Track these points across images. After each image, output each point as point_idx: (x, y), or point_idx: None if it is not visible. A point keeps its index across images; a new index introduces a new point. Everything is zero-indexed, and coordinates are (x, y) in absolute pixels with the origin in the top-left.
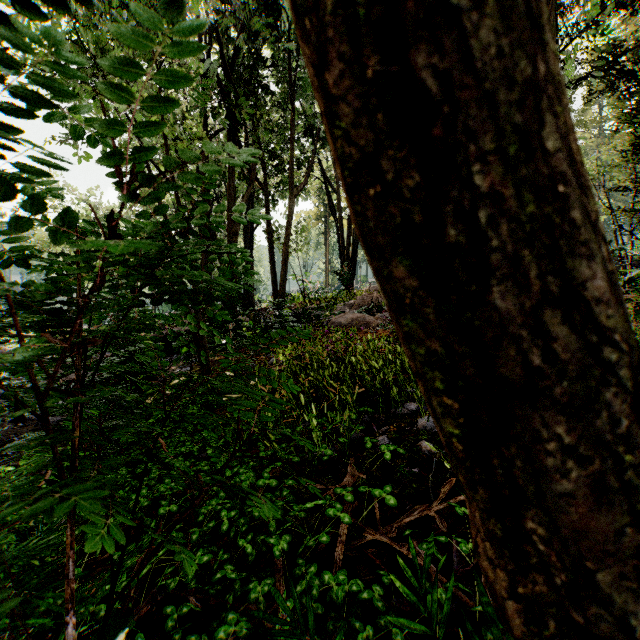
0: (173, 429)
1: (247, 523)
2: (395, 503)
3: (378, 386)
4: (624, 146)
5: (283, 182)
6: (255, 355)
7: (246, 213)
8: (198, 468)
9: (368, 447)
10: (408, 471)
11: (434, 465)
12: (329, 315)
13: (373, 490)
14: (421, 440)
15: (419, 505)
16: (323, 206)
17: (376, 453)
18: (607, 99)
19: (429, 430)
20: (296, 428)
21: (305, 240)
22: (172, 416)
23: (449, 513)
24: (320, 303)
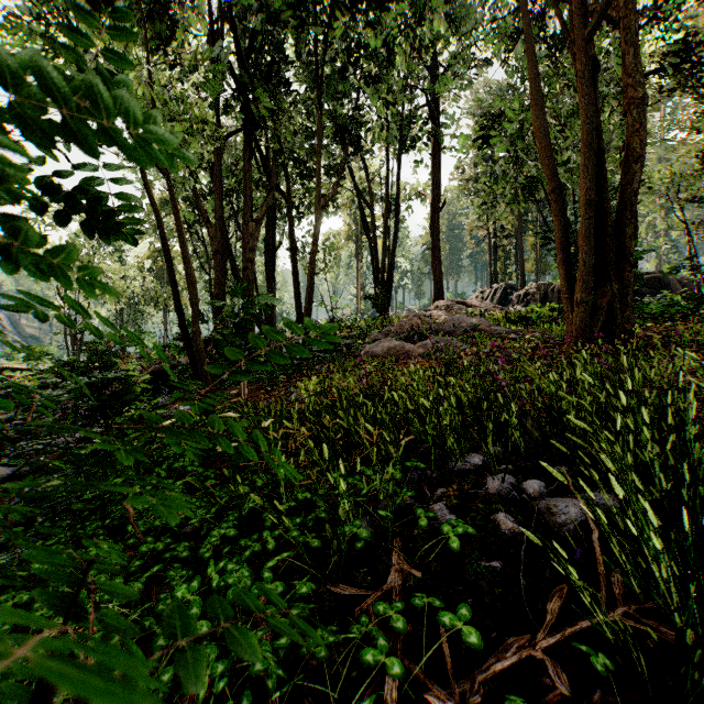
0: (154, 489)
1: (232, 662)
2: (479, 642)
3: (429, 431)
4: (700, 150)
5: (309, 191)
6: (273, 390)
7: (267, 229)
8: (173, 555)
9: (422, 525)
10: (485, 566)
11: (523, 555)
12: (362, 343)
13: (439, 614)
14: (496, 511)
15: (514, 636)
16: (355, 224)
17: (432, 531)
18: (680, 97)
19: (505, 495)
20: (318, 491)
21: (334, 259)
22: (156, 470)
23: (565, 651)
24: (351, 331)
